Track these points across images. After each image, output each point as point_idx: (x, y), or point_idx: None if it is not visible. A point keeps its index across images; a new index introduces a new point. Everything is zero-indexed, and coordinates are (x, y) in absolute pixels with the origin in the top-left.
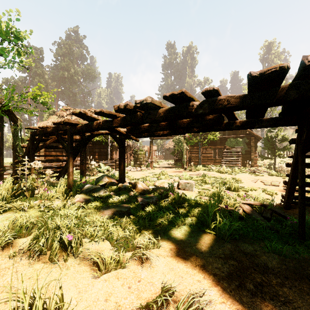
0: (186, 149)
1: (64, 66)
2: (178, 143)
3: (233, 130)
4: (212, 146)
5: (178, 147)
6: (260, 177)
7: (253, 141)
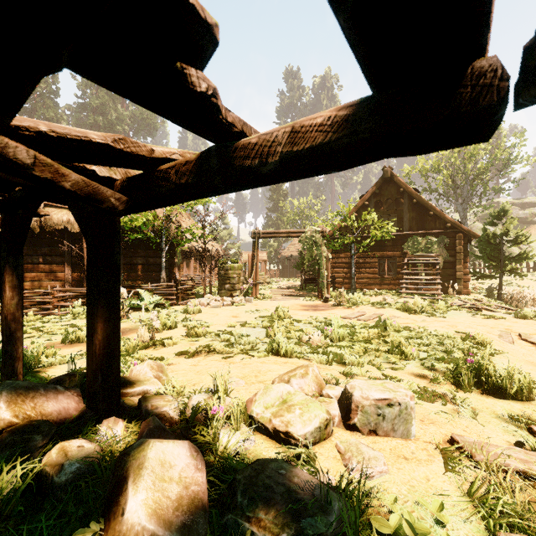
0: (326, 259)
1: (98, 107)
2: (310, 245)
3: (419, 221)
4: (377, 252)
5: (310, 253)
6: (501, 321)
7: (460, 243)
